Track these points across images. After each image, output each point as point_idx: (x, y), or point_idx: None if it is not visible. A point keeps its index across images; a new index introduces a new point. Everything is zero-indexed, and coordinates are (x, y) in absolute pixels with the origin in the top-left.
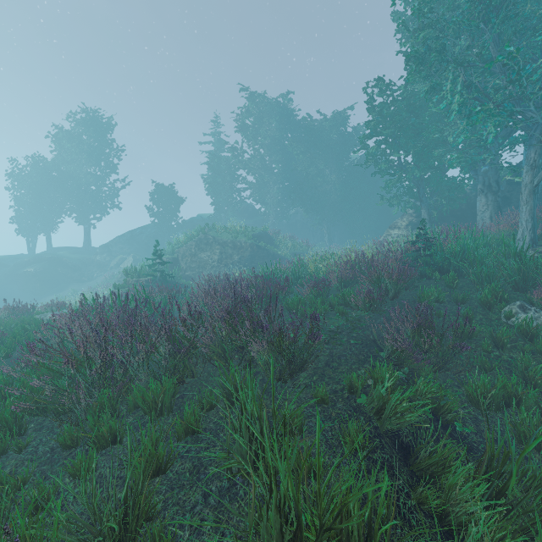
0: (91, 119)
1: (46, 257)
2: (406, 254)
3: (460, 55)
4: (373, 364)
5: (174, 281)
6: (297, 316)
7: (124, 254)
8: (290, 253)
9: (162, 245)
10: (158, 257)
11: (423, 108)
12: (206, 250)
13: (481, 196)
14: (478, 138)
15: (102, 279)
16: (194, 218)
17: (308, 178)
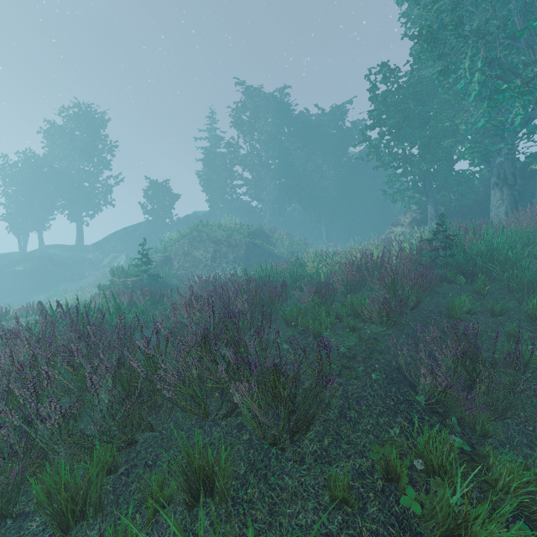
0: (83, 114)
1: (36, 256)
2: (423, 254)
3: (480, 29)
4: (420, 430)
5: (163, 281)
6: (297, 329)
7: (117, 252)
8: (288, 251)
9: (156, 243)
10: (145, 255)
11: (430, 97)
12: (199, 248)
13: (495, 190)
14: (494, 125)
15: (93, 277)
16: (189, 215)
17: (306, 174)
